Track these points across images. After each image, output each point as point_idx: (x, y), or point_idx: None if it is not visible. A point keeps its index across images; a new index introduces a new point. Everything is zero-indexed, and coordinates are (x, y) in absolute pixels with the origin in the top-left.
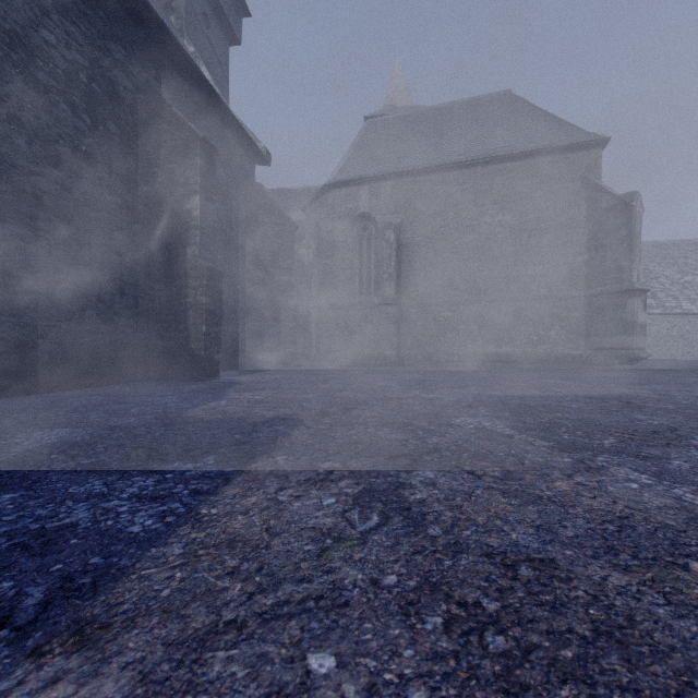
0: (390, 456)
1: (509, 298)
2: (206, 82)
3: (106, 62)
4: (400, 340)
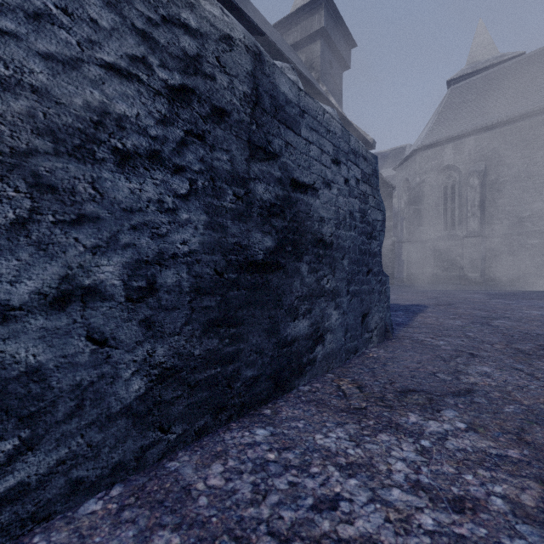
0: (482, 317)
1: None
2: (342, 116)
3: None
4: (484, 265)
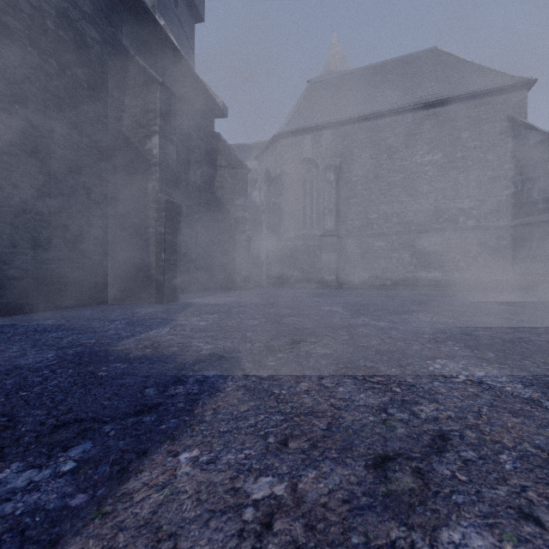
0: (373, 459)
1: (438, 229)
2: (169, 39)
3: (73, 13)
4: (339, 267)
